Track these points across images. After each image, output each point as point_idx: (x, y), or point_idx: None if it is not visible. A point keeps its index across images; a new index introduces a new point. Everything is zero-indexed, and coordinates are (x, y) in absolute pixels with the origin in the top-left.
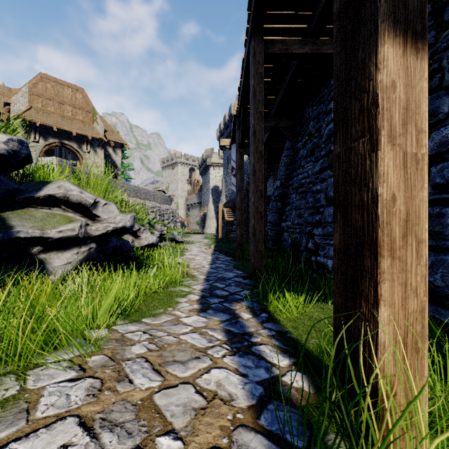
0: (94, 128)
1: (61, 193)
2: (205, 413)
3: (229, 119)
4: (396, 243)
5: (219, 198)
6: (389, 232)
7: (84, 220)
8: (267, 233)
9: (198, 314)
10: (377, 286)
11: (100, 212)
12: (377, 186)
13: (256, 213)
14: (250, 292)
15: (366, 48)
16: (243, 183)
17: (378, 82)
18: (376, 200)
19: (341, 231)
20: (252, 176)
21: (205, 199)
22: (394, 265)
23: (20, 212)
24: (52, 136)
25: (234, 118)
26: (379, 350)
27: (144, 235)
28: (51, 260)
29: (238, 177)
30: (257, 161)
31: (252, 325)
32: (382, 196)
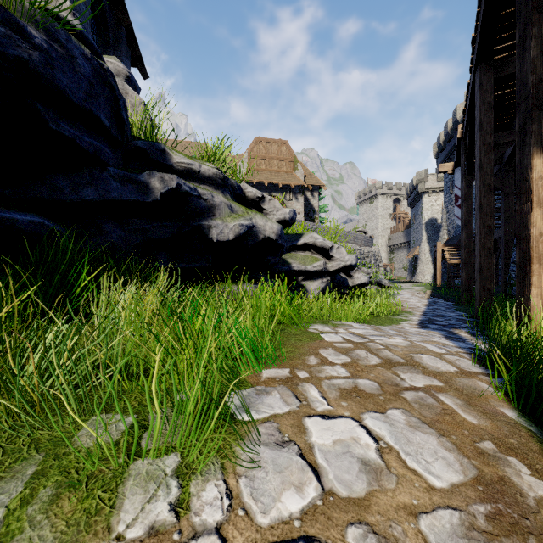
0: (295, 176)
1: (312, 241)
2: (430, 341)
3: (453, 127)
4: (542, 256)
5: (437, 235)
6: (537, 251)
7: (324, 260)
8: (510, 277)
9: (418, 329)
10: (530, 279)
11: (334, 253)
12: (530, 229)
13: (482, 250)
14: (473, 325)
15: (527, 157)
16: (470, 216)
17: (530, 177)
18: (530, 236)
19: (518, 254)
20: (478, 211)
21: (416, 237)
22: (541, 268)
23: (289, 255)
24: (263, 191)
25: (458, 141)
26: (531, 310)
27: (356, 275)
28: (308, 286)
29: (463, 209)
30: (484, 195)
31: (468, 337)
32: (532, 234)
